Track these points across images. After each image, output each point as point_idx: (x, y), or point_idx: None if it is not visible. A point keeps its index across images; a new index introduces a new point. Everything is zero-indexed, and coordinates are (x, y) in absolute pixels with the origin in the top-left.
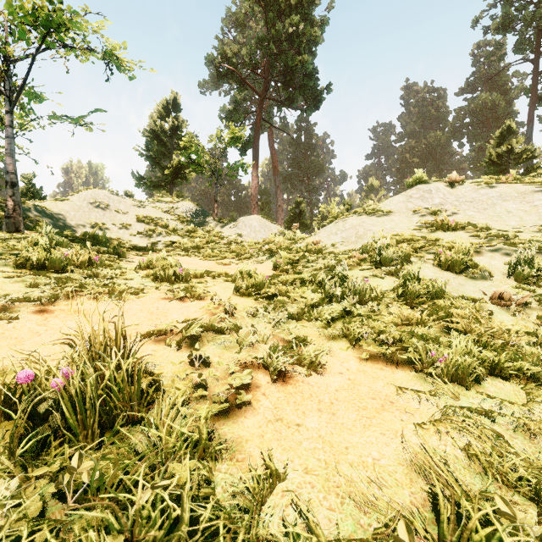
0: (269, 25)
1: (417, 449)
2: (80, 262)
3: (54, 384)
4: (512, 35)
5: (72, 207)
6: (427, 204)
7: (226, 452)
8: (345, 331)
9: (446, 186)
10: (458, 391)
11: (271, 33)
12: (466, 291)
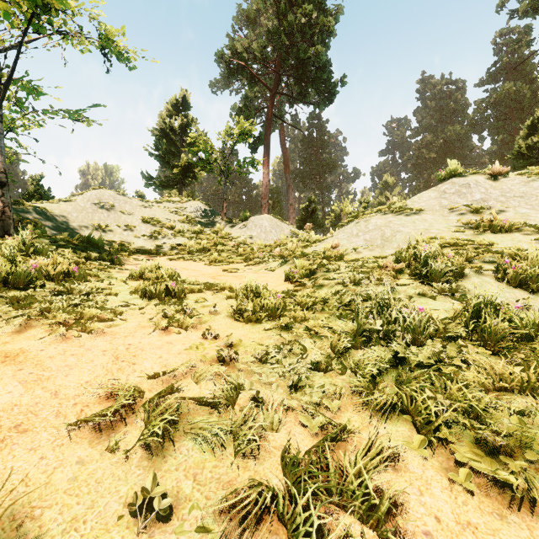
0: (281, 17)
1: None
2: (56, 275)
3: None
4: None
5: (75, 208)
6: (465, 200)
7: None
8: (405, 405)
9: (487, 179)
10: None
11: (282, 25)
12: None
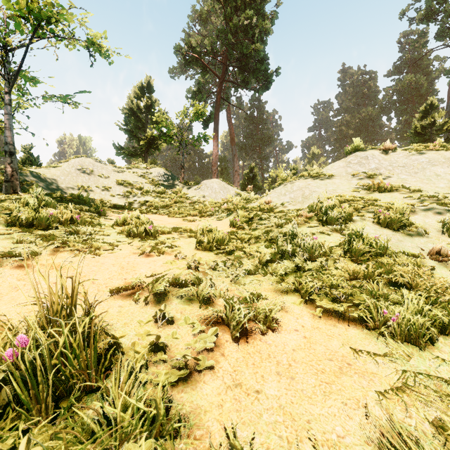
0: (227, 19)
1: (382, 423)
2: (64, 220)
3: (8, 354)
4: (434, 24)
5: (62, 172)
6: (364, 169)
7: (183, 428)
8: (297, 286)
9: (381, 153)
10: (413, 352)
11: (229, 26)
12: (405, 247)
